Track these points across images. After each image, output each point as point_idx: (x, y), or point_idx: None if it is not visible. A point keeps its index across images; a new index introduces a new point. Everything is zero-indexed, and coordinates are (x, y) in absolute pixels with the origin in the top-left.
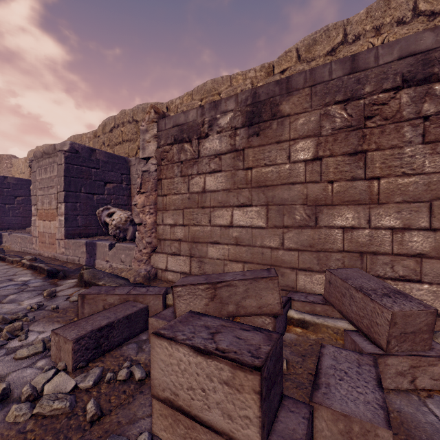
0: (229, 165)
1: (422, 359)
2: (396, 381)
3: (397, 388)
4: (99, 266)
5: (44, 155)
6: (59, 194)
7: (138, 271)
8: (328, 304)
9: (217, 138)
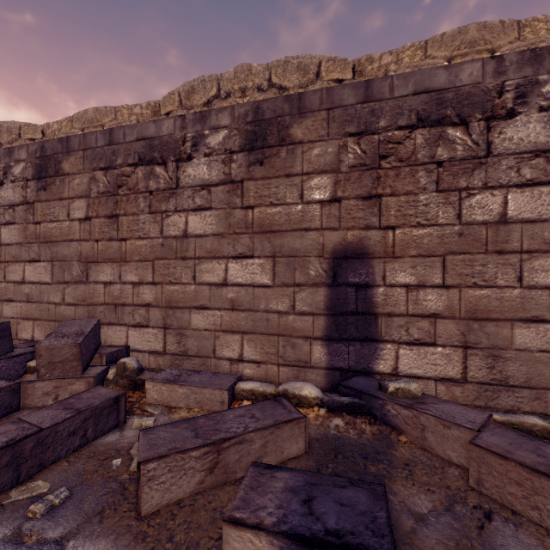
0: (22, 218)
1: (64, 380)
2: (43, 400)
3: (44, 405)
4: None
5: None
6: None
7: None
8: None
9: (11, 188)
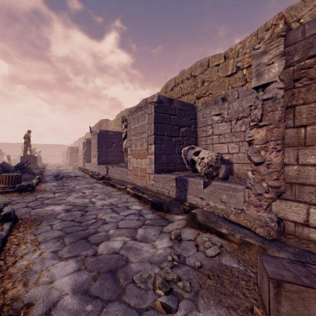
0: None
1: None
2: None
3: None
4: (191, 201)
5: (137, 109)
6: (149, 138)
7: (260, 219)
8: None
9: None
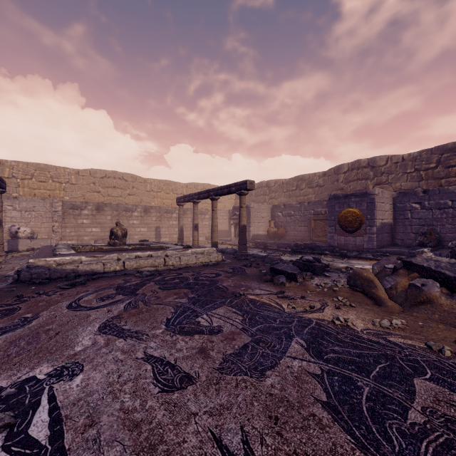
0: (91, 218)
1: None
2: None
3: None
4: (23, 249)
5: None
6: None
7: None
8: None
9: (87, 211)
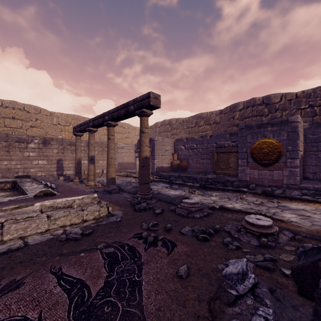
0: None
1: None
2: None
3: None
4: None
5: None
6: None
7: None
8: (2, 177)
9: None
